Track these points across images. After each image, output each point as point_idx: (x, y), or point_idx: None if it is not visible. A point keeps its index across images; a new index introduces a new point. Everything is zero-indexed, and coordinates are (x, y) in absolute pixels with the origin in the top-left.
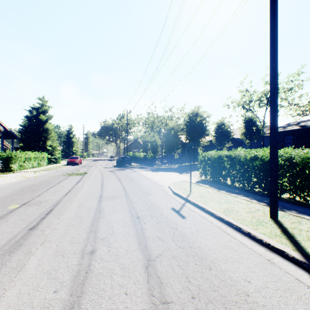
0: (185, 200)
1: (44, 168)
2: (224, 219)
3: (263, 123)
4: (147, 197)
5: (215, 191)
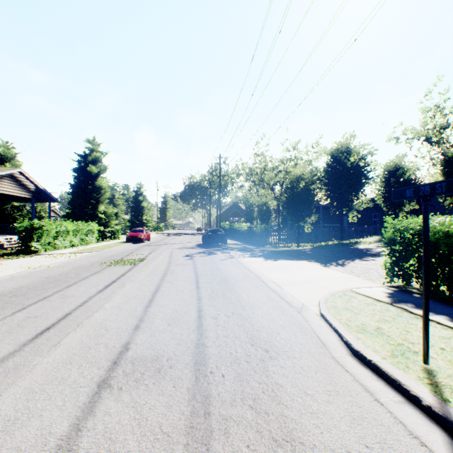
0: (436, 421)
1: (85, 248)
2: None
3: None
4: (268, 375)
5: None
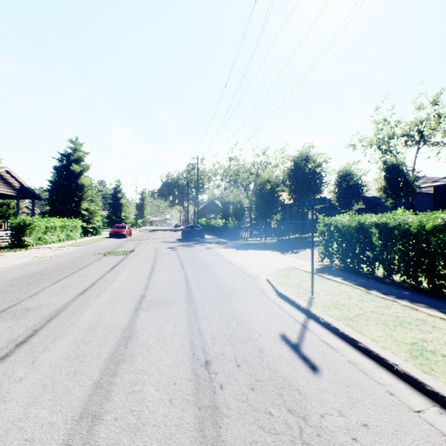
0: (304, 313)
1: (73, 243)
2: (424, 386)
3: (412, 172)
4: (229, 303)
5: (360, 291)
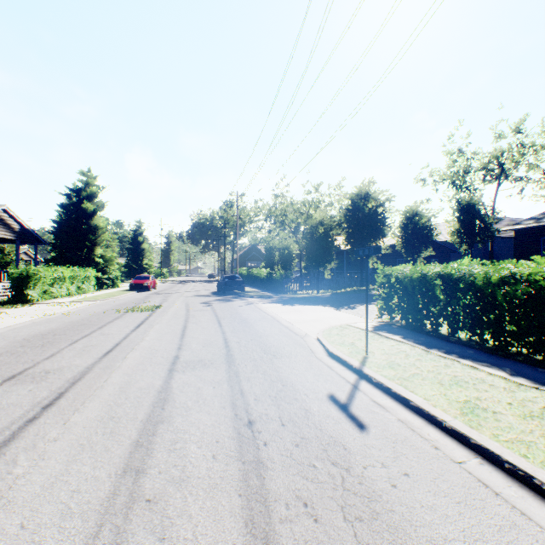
0: (356, 373)
1: (87, 297)
2: (469, 439)
3: (491, 212)
4: (274, 364)
5: (420, 351)
